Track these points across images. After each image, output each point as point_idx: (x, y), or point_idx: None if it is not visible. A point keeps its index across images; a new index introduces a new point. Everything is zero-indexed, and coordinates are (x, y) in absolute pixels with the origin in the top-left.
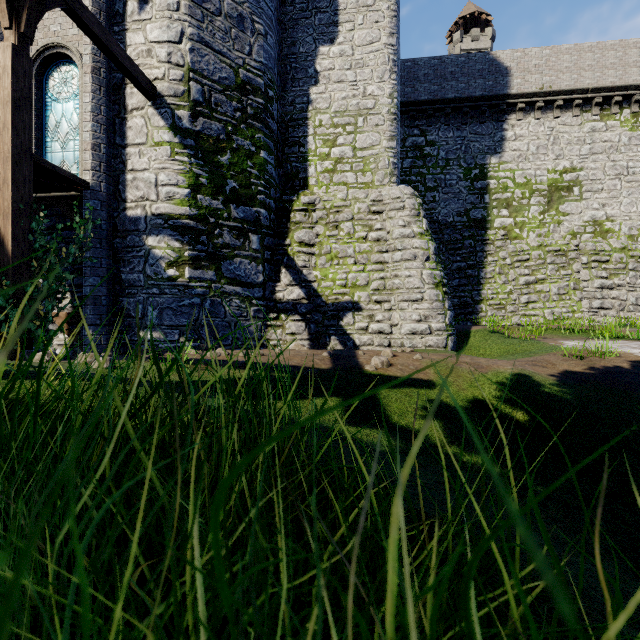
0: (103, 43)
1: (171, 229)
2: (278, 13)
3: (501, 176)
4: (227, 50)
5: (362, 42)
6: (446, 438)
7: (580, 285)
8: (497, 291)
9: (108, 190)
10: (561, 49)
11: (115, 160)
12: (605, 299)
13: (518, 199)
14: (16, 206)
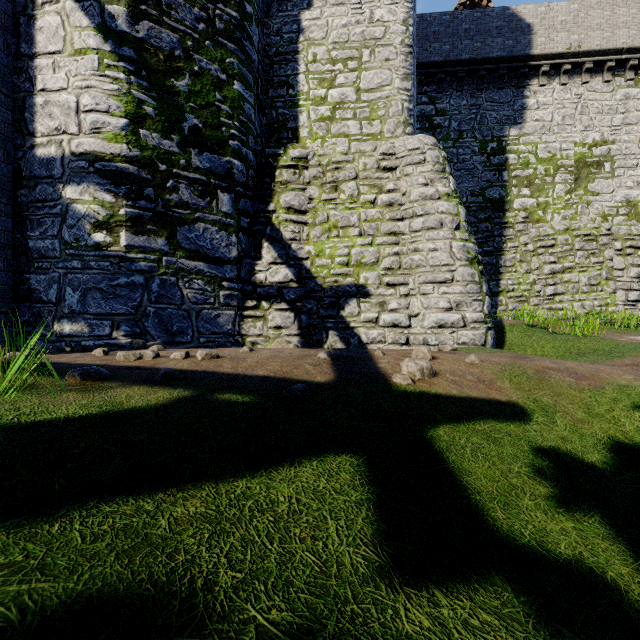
0: None
1: (99, 175)
2: None
3: (522, 150)
4: None
5: None
6: None
7: (613, 274)
8: (518, 281)
9: (5, 116)
10: (591, 3)
11: (19, 76)
12: None
13: (541, 176)
14: None
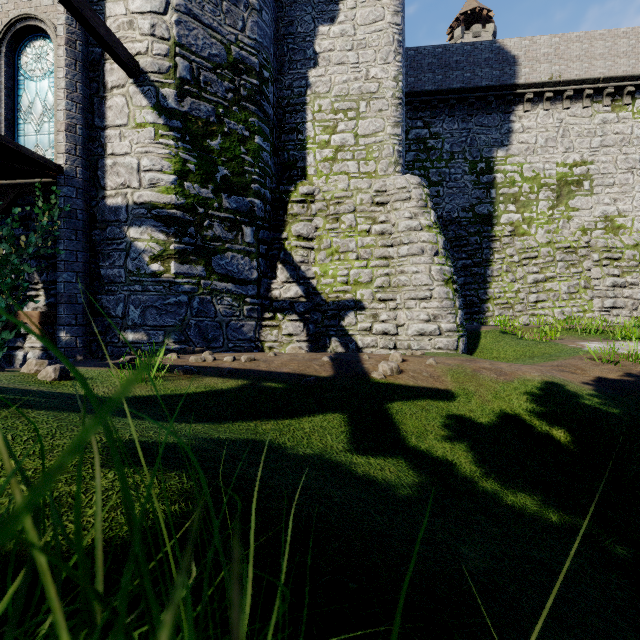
0: (73, 5)
1: (155, 219)
2: None
3: (508, 170)
4: (218, 24)
5: (365, 21)
6: (478, 468)
7: (591, 283)
8: (504, 290)
9: (85, 176)
10: (571, 37)
11: (93, 143)
12: (617, 298)
13: (526, 194)
14: None
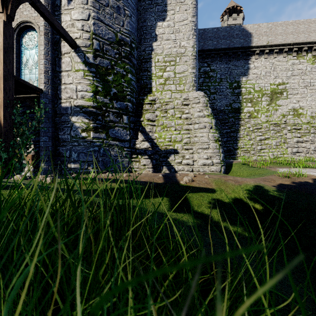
0: (49, 20)
1: (83, 113)
2: (137, 5)
3: (247, 87)
4: (111, 24)
5: (179, 20)
6: (221, 218)
7: (287, 141)
8: (245, 144)
9: (52, 93)
10: (277, 24)
11: (56, 78)
12: (299, 148)
13: (256, 98)
14: (5, 101)
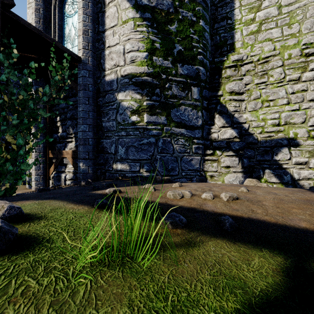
0: None
1: (134, 85)
2: None
3: None
4: None
5: None
6: None
7: None
8: None
9: (93, 63)
10: None
11: (98, 43)
12: None
13: None
14: None
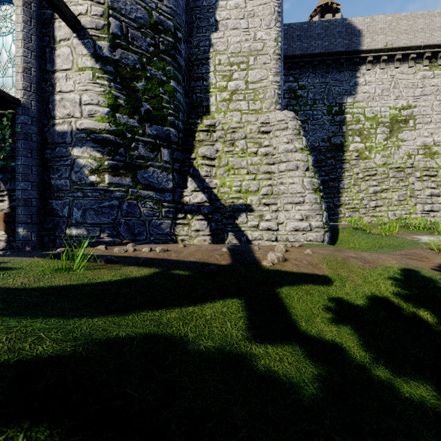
0: None
1: (93, 142)
2: None
3: (355, 112)
4: None
5: None
6: (366, 353)
7: (415, 193)
8: (352, 198)
9: (38, 108)
10: (400, 16)
11: (46, 83)
12: (434, 204)
13: (367, 129)
14: None
